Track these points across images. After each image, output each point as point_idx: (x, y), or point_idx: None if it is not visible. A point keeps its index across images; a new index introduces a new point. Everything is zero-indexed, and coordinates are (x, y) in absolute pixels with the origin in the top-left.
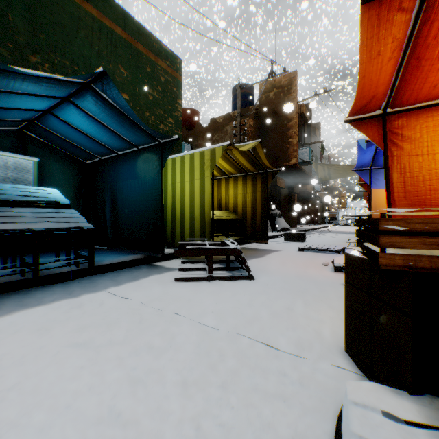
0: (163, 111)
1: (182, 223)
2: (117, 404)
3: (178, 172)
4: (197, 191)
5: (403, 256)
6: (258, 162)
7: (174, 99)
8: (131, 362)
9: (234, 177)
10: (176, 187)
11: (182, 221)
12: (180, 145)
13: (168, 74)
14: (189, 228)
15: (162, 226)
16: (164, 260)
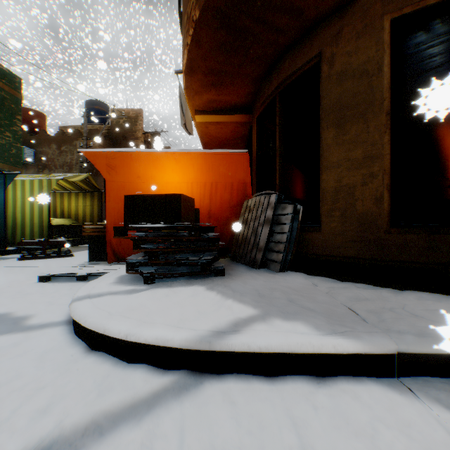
0: (0, 125)
1: (24, 227)
2: (2, 275)
3: (20, 190)
4: (37, 206)
5: (88, 233)
6: (93, 185)
7: (14, 115)
8: (3, 273)
9: (76, 192)
10: (18, 201)
11: (24, 226)
12: (21, 157)
13: (6, 91)
14: (31, 231)
15: (6, 229)
16: (7, 254)
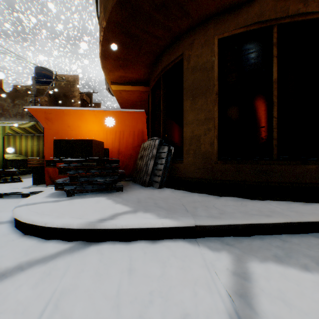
0: None
1: None
2: None
3: None
4: None
5: (32, 164)
6: (39, 130)
7: None
8: None
9: (26, 135)
10: None
11: None
12: None
13: None
14: None
15: None
16: None
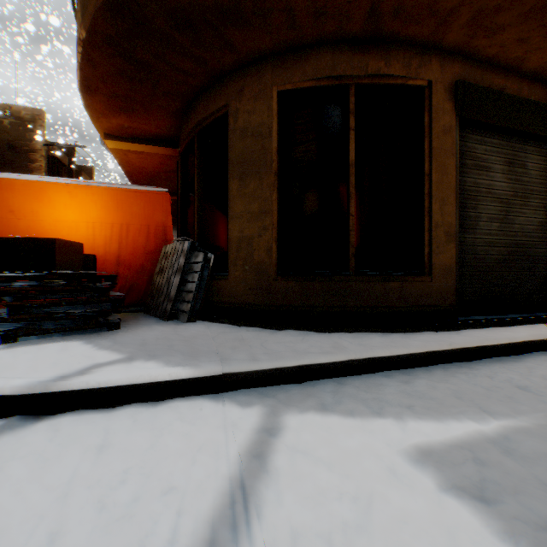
0: None
1: None
2: None
3: None
4: None
5: None
6: None
7: None
8: None
9: None
10: None
11: None
12: None
13: None
14: None
15: None
16: None
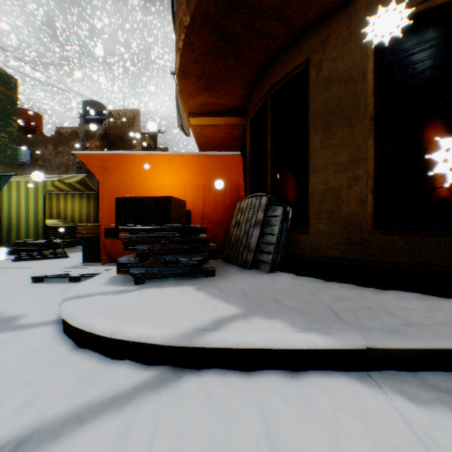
0: None
1: (19, 229)
2: None
3: (15, 192)
4: (33, 207)
5: (82, 234)
6: (90, 187)
7: (10, 116)
8: None
9: (72, 193)
10: (14, 203)
11: (19, 227)
12: (17, 158)
13: (2, 92)
14: (26, 232)
15: (1, 230)
16: None
